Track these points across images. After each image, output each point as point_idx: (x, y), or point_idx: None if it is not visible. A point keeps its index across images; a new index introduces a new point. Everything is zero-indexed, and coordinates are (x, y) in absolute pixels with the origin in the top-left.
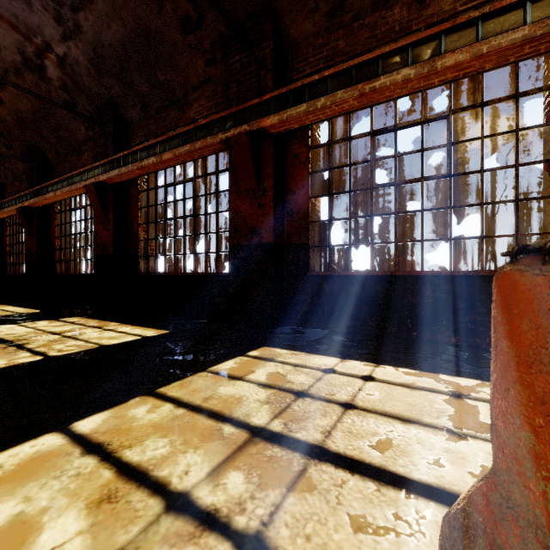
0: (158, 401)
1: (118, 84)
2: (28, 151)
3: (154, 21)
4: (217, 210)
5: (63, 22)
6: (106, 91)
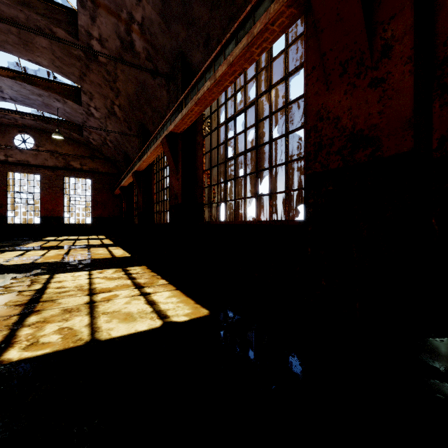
0: None
1: (182, 28)
2: (139, 129)
3: None
4: (286, 131)
5: None
6: (175, 42)
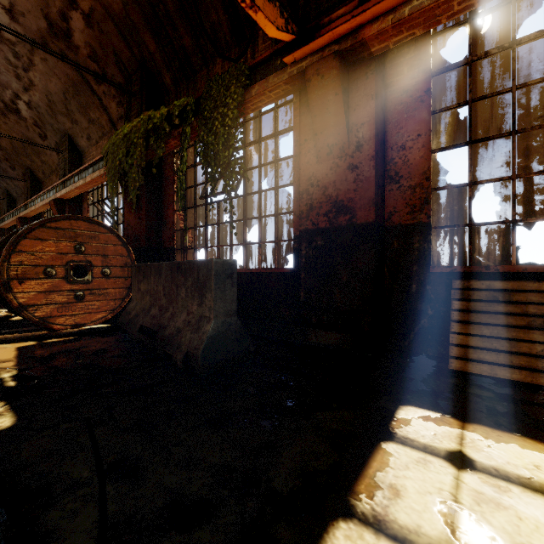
0: None
1: (5, 183)
2: None
3: (2, 165)
4: None
5: None
6: (3, 185)
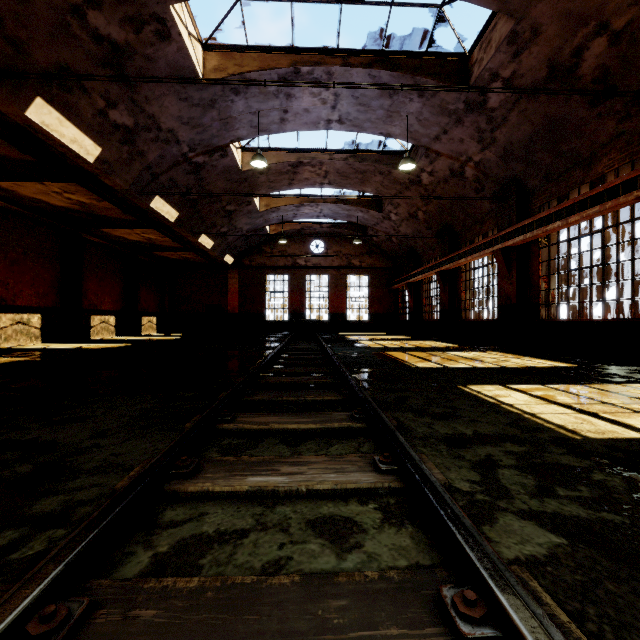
0: (586, 387)
1: (521, 165)
2: (442, 229)
3: (560, 111)
4: (632, 258)
5: (482, 141)
6: (511, 172)
